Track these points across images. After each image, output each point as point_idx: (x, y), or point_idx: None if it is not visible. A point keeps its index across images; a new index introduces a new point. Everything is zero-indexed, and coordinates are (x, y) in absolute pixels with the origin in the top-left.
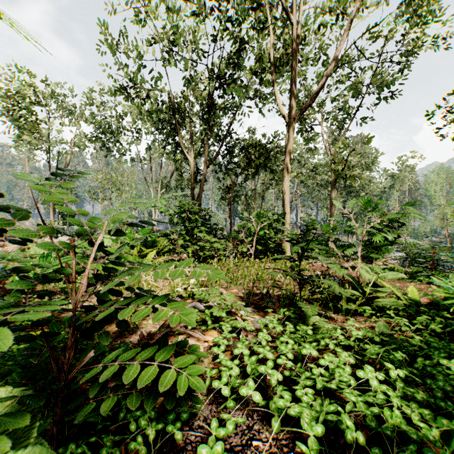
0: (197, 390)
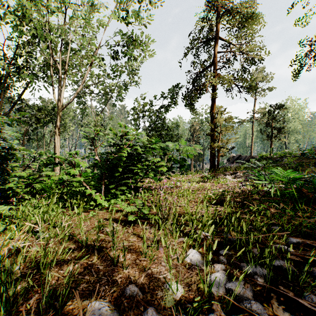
0: None
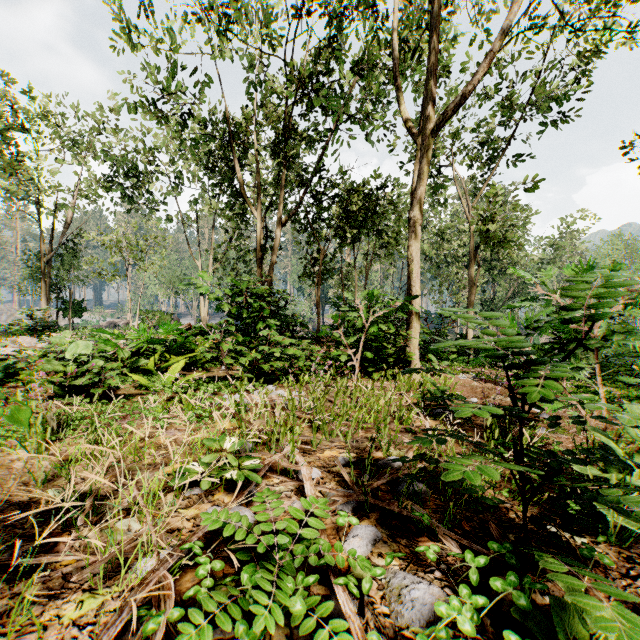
0: None
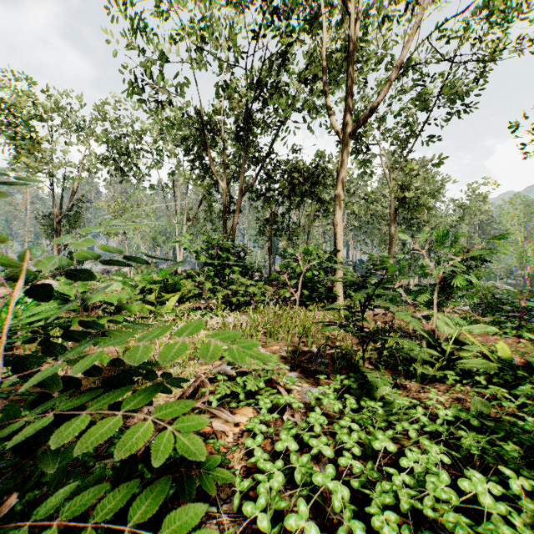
0: None
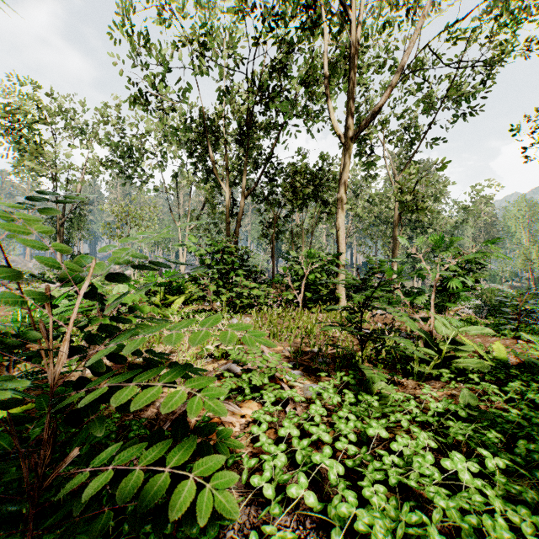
0: (227, 513)
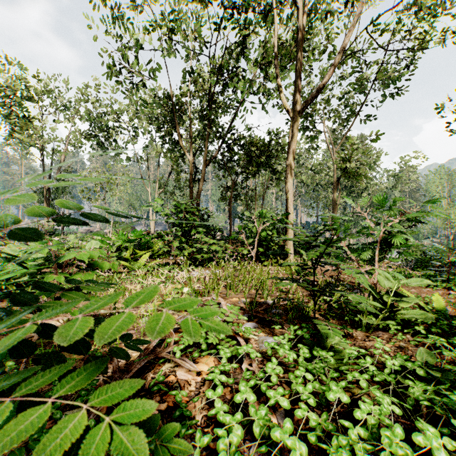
0: None
